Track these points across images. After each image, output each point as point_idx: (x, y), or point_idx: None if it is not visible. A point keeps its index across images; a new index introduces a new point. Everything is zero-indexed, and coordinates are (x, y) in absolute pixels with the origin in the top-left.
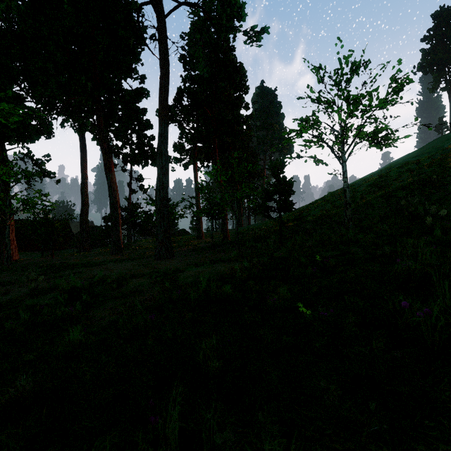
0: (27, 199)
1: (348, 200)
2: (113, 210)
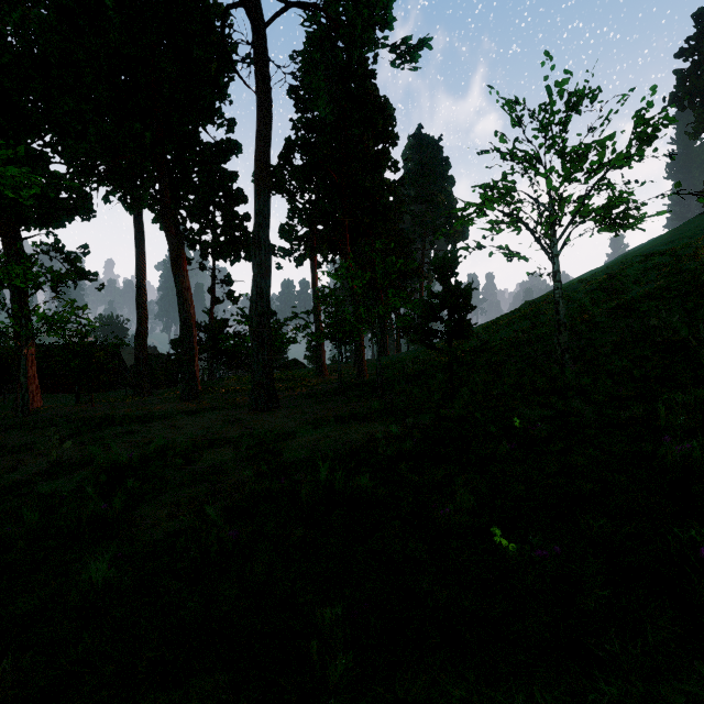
0: (54, 315)
1: (562, 318)
2: (184, 331)
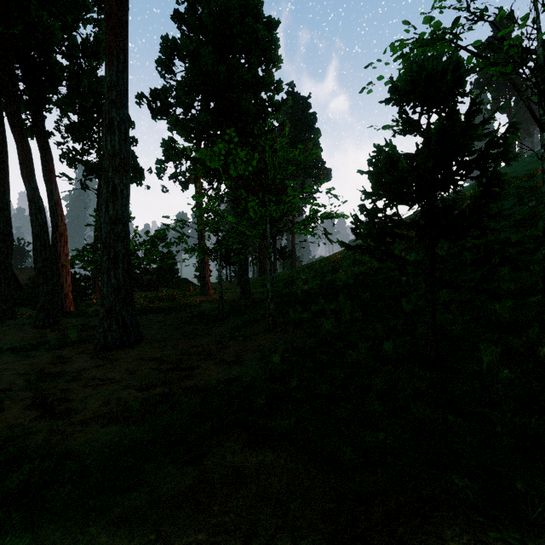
0: None
1: None
2: (38, 247)
